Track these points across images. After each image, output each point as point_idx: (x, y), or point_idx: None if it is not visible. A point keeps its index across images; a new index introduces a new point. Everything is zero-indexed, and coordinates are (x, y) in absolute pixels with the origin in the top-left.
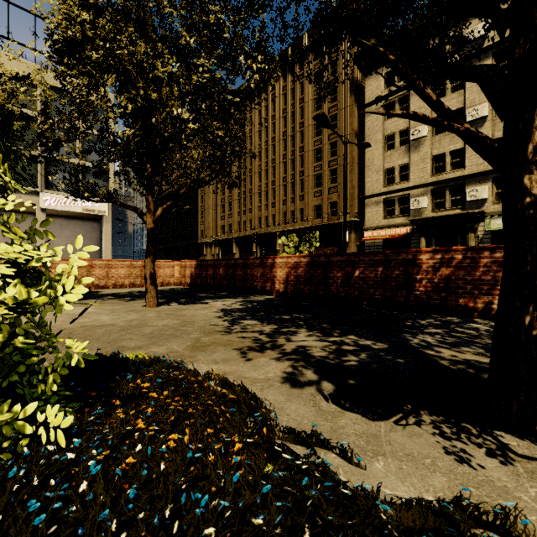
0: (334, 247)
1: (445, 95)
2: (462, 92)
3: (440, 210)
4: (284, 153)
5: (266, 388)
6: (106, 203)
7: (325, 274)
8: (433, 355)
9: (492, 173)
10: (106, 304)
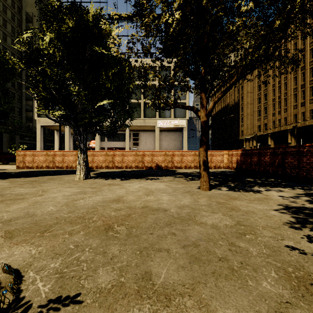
0: None
1: None
2: None
3: None
4: None
5: None
6: (185, 120)
7: None
8: None
9: None
10: (174, 182)
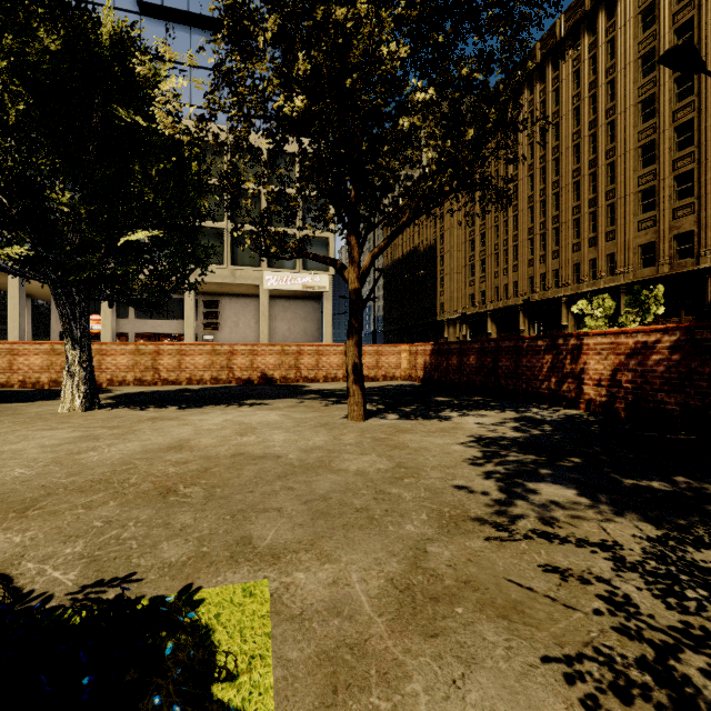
0: (685, 317)
1: None
2: None
3: None
4: (575, 168)
5: None
6: (327, 277)
7: None
8: None
9: None
10: (299, 409)
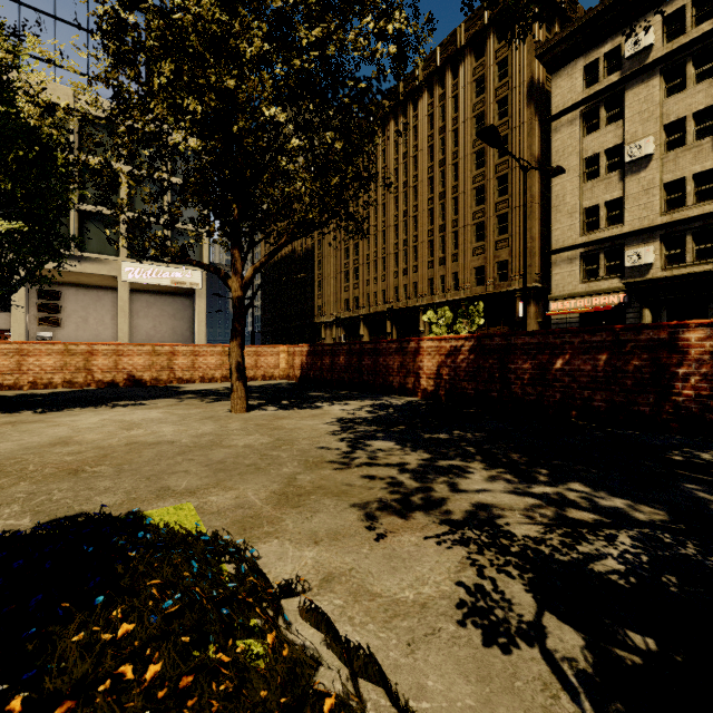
0: (503, 326)
1: (686, 87)
2: None
3: (677, 266)
4: (429, 197)
5: (421, 643)
6: (200, 273)
7: (501, 365)
8: None
9: None
10: (181, 407)
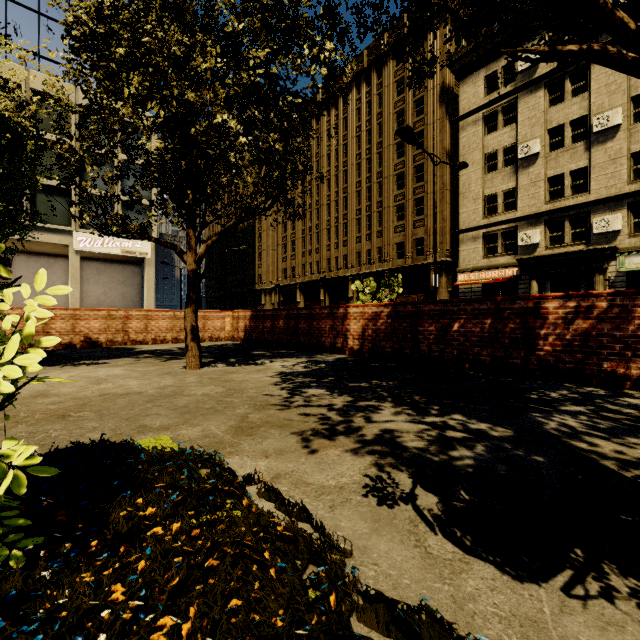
0: (420, 294)
1: (564, 100)
2: (587, 96)
3: (557, 246)
4: (357, 181)
5: (338, 506)
6: (149, 243)
7: (412, 328)
8: (586, 450)
9: (628, 197)
10: (140, 365)
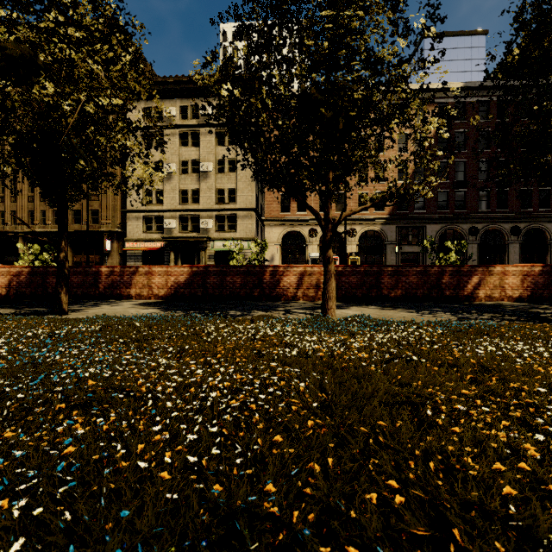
0: (96, 255)
1: (188, 146)
2: (199, 149)
3: (185, 231)
4: None
5: None
6: None
7: (43, 280)
8: None
9: (215, 211)
10: None
